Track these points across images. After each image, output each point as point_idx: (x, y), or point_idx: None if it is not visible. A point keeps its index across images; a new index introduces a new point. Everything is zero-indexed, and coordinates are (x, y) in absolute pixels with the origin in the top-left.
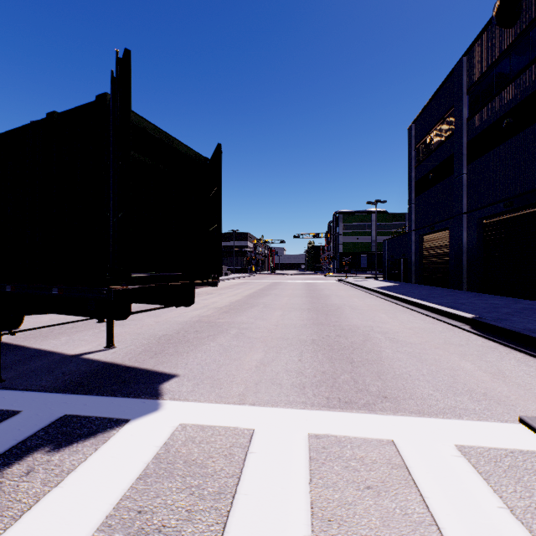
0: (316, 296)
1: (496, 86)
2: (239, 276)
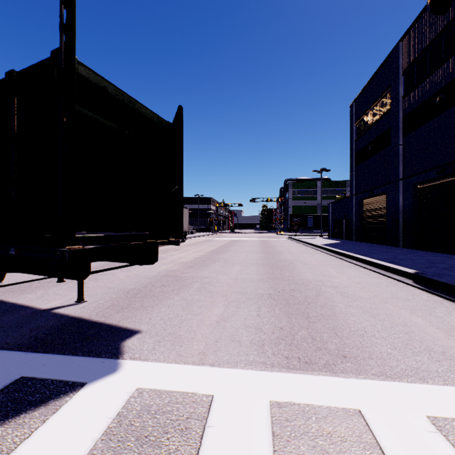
0: (271, 252)
1: (429, 67)
2: (204, 235)
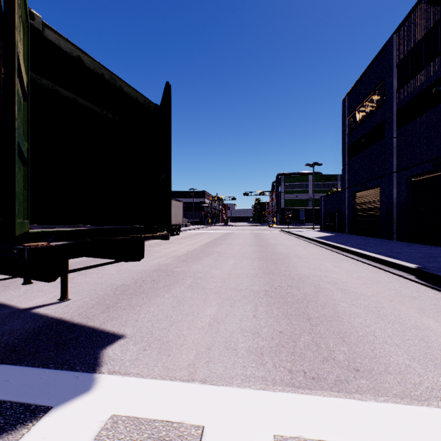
0: (264, 245)
1: (424, 59)
2: (198, 227)
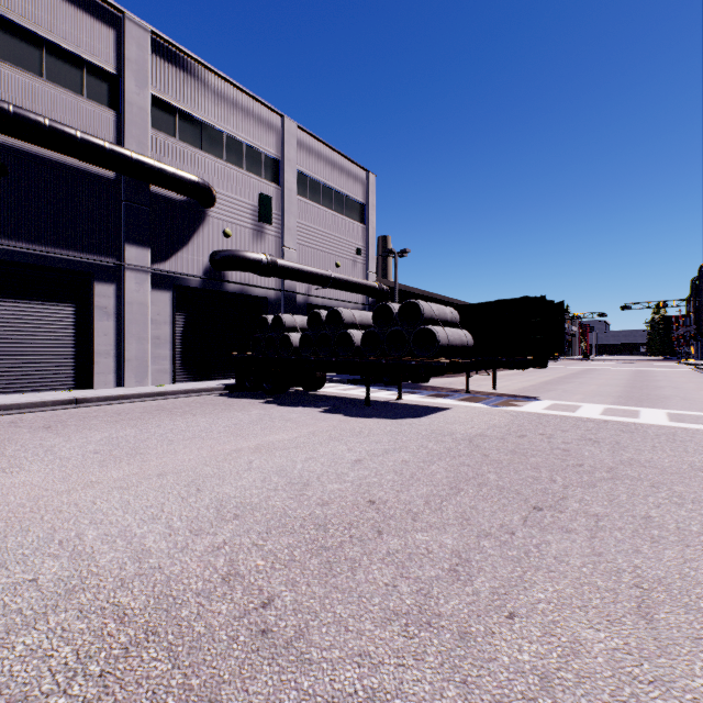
0: (641, 380)
1: None
2: None
